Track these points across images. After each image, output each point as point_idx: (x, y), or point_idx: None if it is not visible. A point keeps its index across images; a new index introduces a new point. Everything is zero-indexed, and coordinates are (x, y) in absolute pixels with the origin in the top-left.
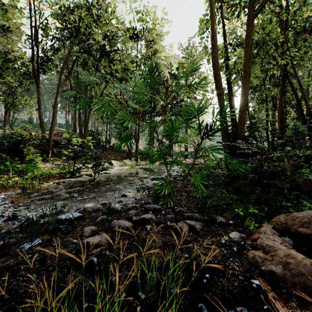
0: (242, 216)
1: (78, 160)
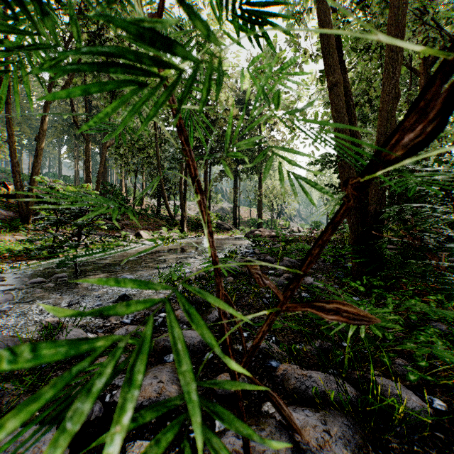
0: None
1: (62, 225)
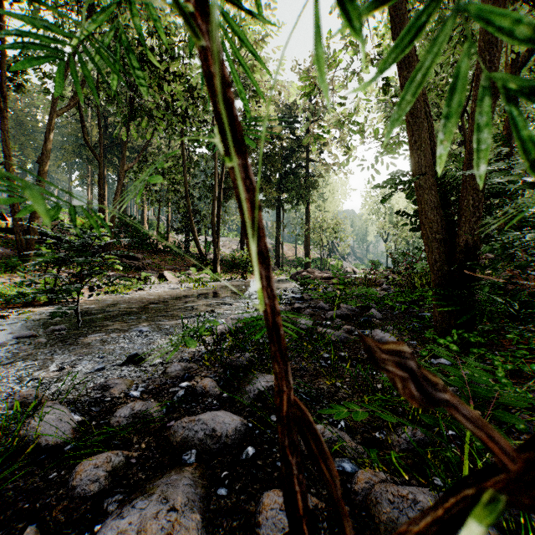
0: None
1: (65, 264)
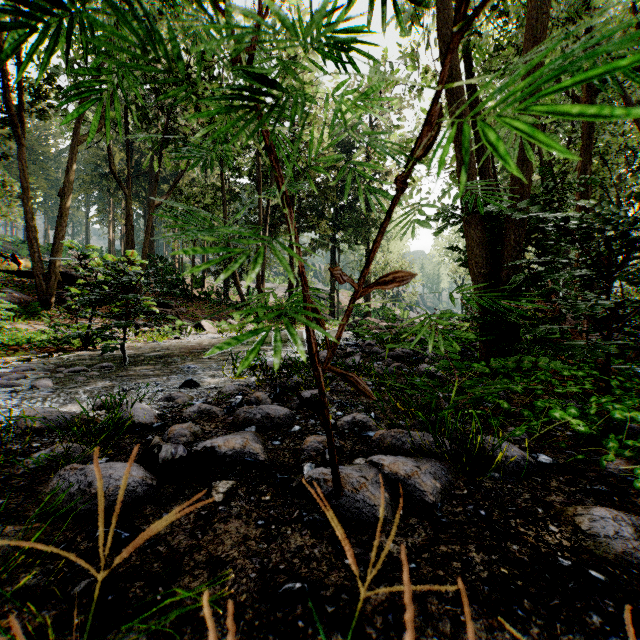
0: (580, 437)
1: (100, 306)
